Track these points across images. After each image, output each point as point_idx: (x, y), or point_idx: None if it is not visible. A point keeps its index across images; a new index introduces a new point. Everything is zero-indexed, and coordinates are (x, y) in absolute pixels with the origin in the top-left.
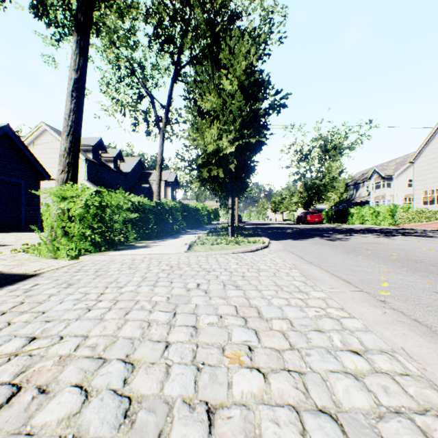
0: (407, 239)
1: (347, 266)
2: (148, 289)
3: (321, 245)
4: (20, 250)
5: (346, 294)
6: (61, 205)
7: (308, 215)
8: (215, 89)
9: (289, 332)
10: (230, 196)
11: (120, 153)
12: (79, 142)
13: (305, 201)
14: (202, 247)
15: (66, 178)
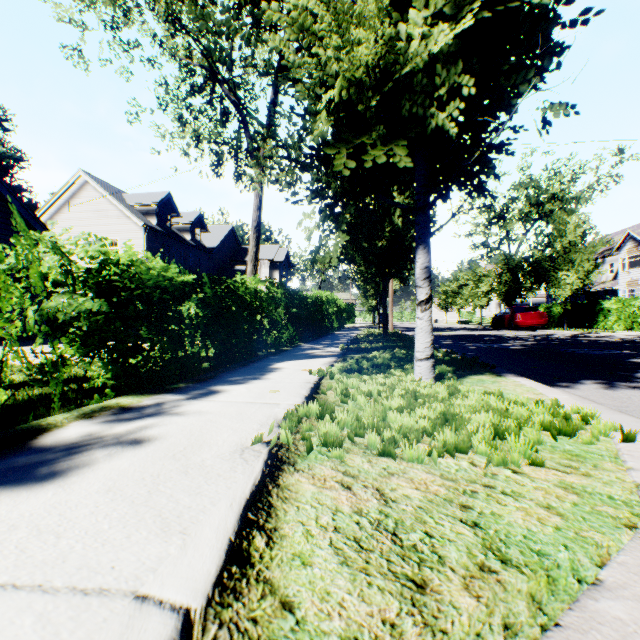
0: None
1: None
2: None
3: None
4: None
5: None
6: None
7: (518, 314)
8: None
9: None
10: (420, 246)
11: (200, 218)
12: None
13: (506, 289)
14: (337, 494)
15: None
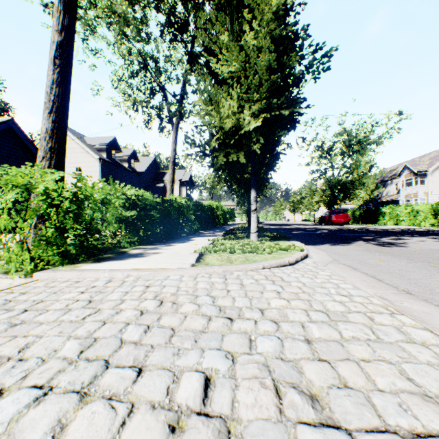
0: None
1: None
2: (52, 419)
3: (381, 253)
4: None
5: None
6: (8, 196)
7: (333, 215)
8: (234, 46)
9: None
10: (252, 188)
11: (134, 153)
12: (64, 122)
13: (328, 200)
14: (218, 257)
15: (47, 166)
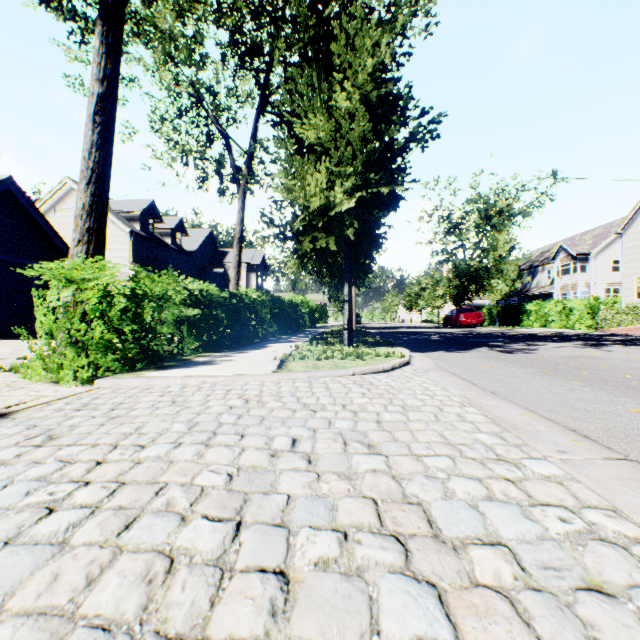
0: (631, 350)
1: (562, 400)
2: (192, 452)
3: (497, 360)
4: (5, 368)
5: (601, 468)
6: (64, 293)
7: (461, 314)
8: (322, 108)
9: (525, 596)
10: (346, 281)
11: (181, 223)
12: (106, 195)
13: (456, 293)
14: (302, 364)
15: (84, 252)
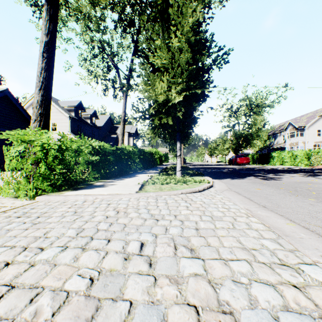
0: None
1: (308, 212)
2: (72, 256)
3: (261, 184)
4: None
5: None
6: (19, 148)
7: (238, 158)
8: (165, 47)
9: None
10: (178, 141)
11: (95, 112)
12: (49, 95)
13: (235, 147)
14: (153, 187)
15: (38, 126)
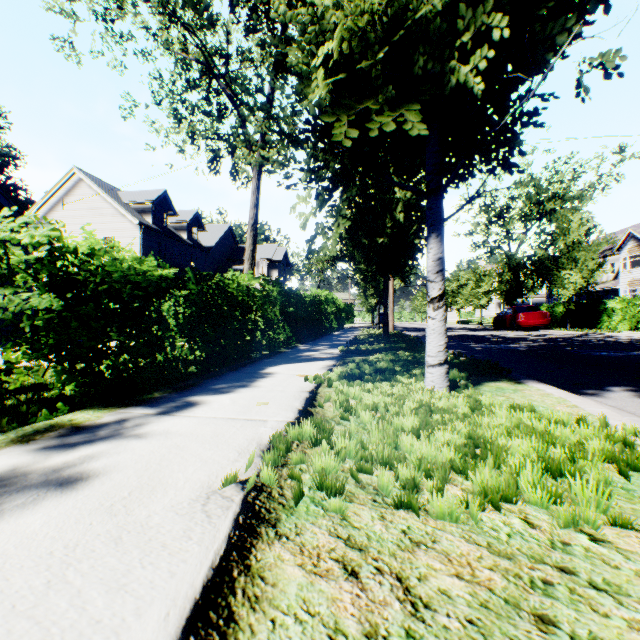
0: None
1: None
2: None
3: None
4: None
5: None
6: None
7: (520, 314)
8: None
9: None
10: (432, 234)
11: (197, 216)
12: None
13: (508, 289)
14: (337, 589)
15: None
